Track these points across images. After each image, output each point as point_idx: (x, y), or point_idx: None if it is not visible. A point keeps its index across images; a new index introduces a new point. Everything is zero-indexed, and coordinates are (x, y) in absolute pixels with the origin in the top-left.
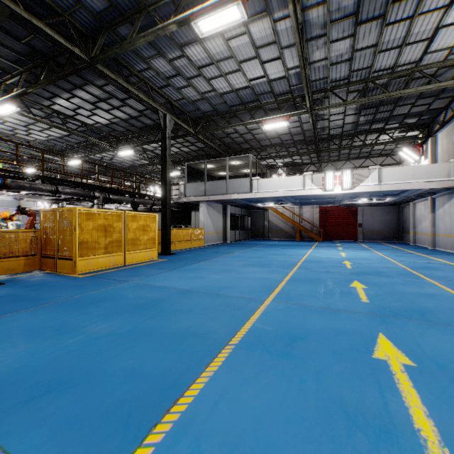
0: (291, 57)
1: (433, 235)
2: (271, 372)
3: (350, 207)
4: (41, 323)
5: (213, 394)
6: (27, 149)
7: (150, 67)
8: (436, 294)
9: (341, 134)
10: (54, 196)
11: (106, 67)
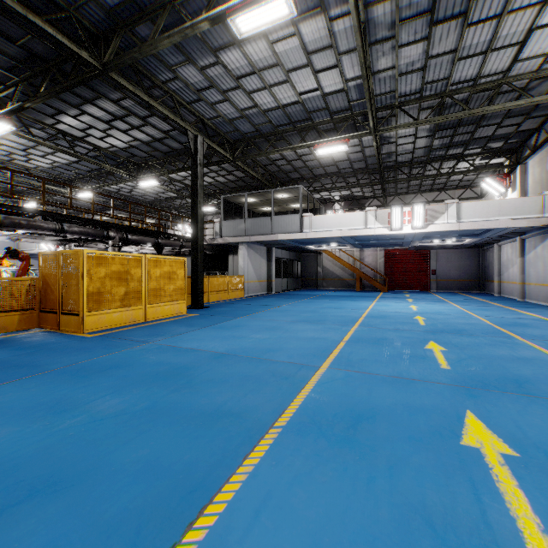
0: (351, 66)
1: (522, 284)
2: (329, 465)
3: (422, 250)
4: (32, 398)
5: (252, 498)
6: (27, 178)
7: (177, 77)
8: (533, 357)
9: (411, 161)
10: (59, 236)
11: (123, 77)
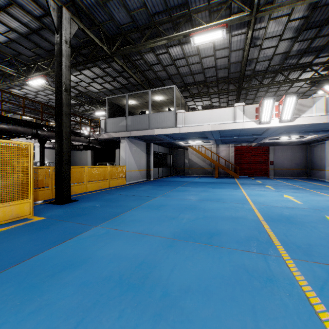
0: None
1: None
2: None
3: (263, 146)
4: None
5: None
6: None
7: None
8: None
9: (266, 70)
10: None
11: None
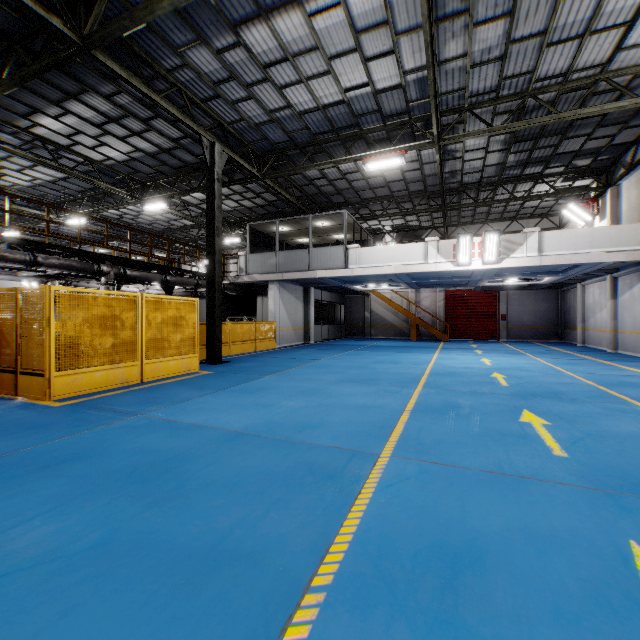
0: (411, 52)
1: (614, 331)
2: None
3: (489, 291)
4: None
5: None
6: (3, 200)
7: (187, 64)
8: None
9: (479, 182)
10: (35, 270)
11: (115, 62)
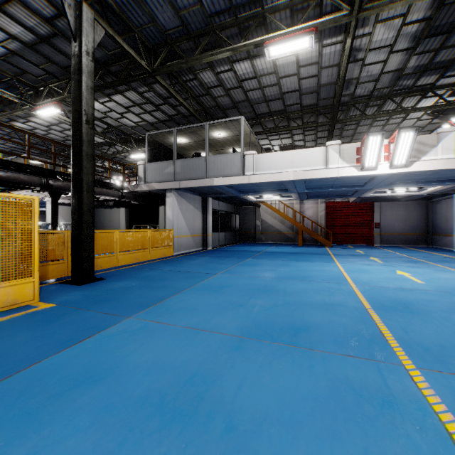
0: None
1: None
2: None
3: (365, 202)
4: None
5: None
6: None
7: None
8: None
9: (370, 95)
10: None
11: None
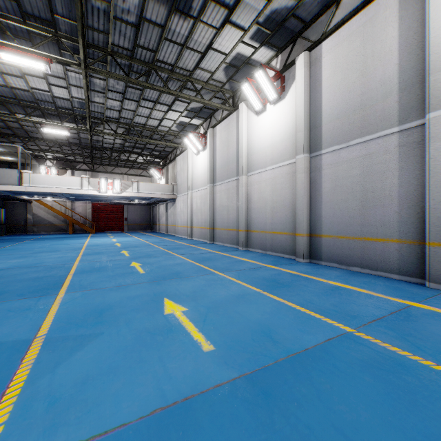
0: (77, 92)
1: (167, 225)
2: (95, 274)
3: (119, 205)
4: None
5: (76, 281)
6: None
7: None
8: (157, 250)
9: (112, 148)
10: None
11: None
